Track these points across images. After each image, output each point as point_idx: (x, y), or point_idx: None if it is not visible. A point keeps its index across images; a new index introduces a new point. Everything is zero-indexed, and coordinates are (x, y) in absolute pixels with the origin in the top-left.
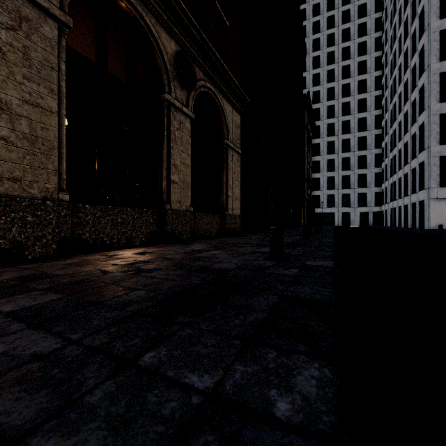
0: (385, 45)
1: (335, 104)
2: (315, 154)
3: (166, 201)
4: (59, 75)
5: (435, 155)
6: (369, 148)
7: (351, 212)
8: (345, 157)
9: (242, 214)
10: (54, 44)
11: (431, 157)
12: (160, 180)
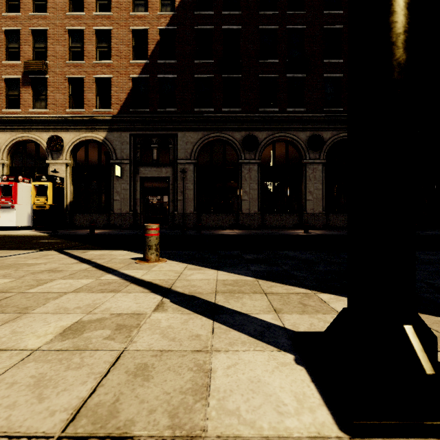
0: None
1: None
2: None
3: (304, 210)
4: (258, 178)
5: None
6: None
7: None
8: None
9: None
10: (257, 170)
11: None
12: (302, 200)
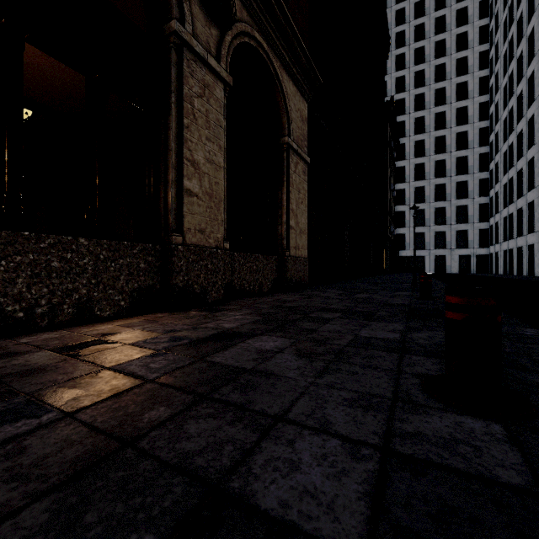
0: (495, 34)
1: (425, 115)
2: (398, 180)
3: (174, 229)
4: None
5: None
6: (472, 171)
7: (447, 256)
8: (438, 183)
9: (309, 256)
10: None
11: None
12: (163, 189)
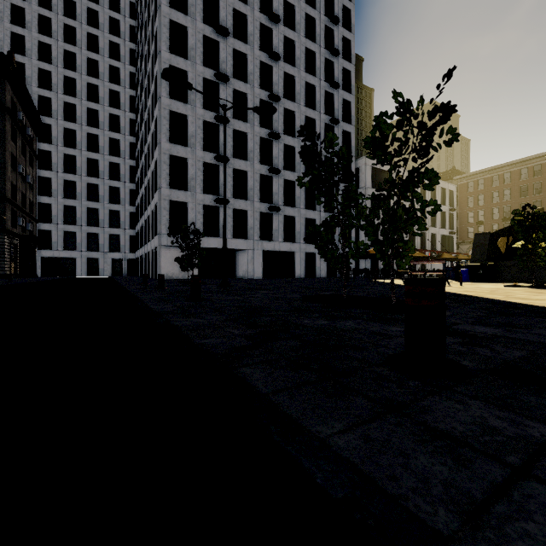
0: (138, 62)
1: (77, 104)
2: (43, 166)
3: None
4: None
5: (165, 198)
6: (124, 179)
7: (101, 259)
8: (92, 183)
9: None
10: None
11: (162, 200)
12: None
